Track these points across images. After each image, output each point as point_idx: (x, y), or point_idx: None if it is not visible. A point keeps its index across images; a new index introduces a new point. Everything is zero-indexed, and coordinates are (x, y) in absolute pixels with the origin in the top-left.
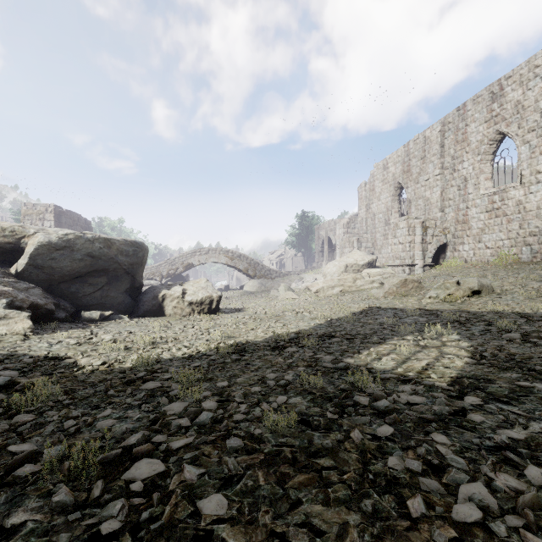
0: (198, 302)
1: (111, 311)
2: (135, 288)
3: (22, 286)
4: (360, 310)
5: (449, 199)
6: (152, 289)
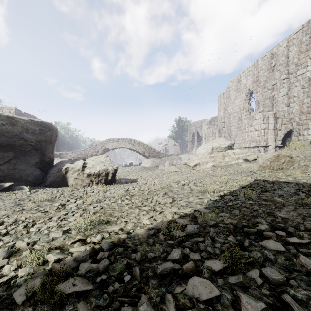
0: (96, 174)
1: (12, 182)
2: (46, 162)
3: None
4: (247, 183)
5: (294, 96)
6: (60, 163)
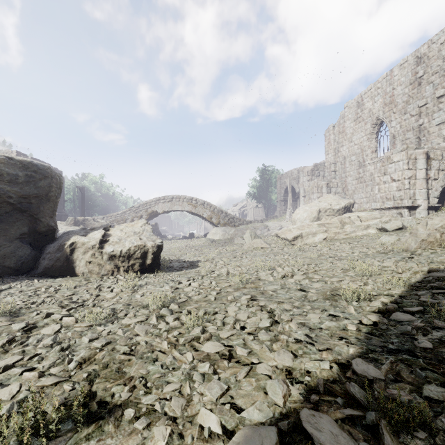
0: (123, 255)
1: None
2: (40, 233)
3: None
4: (419, 277)
5: None
6: (65, 234)
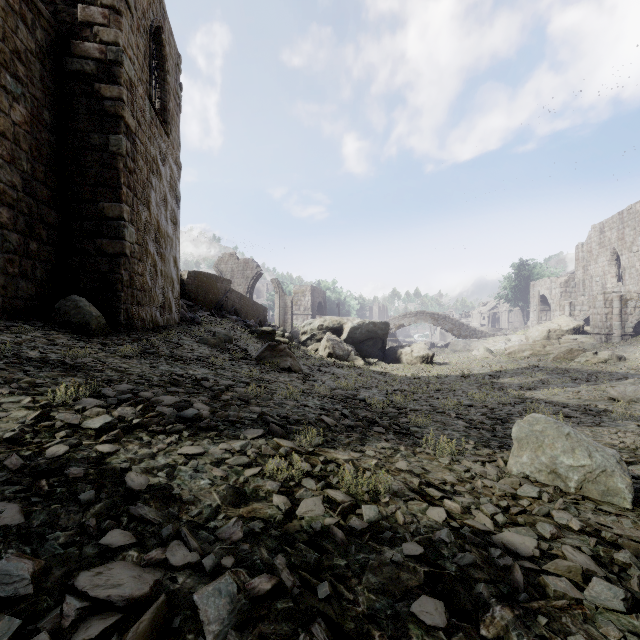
0: (421, 357)
1: (376, 359)
2: (383, 347)
3: (351, 347)
4: (523, 367)
5: None
6: (392, 348)
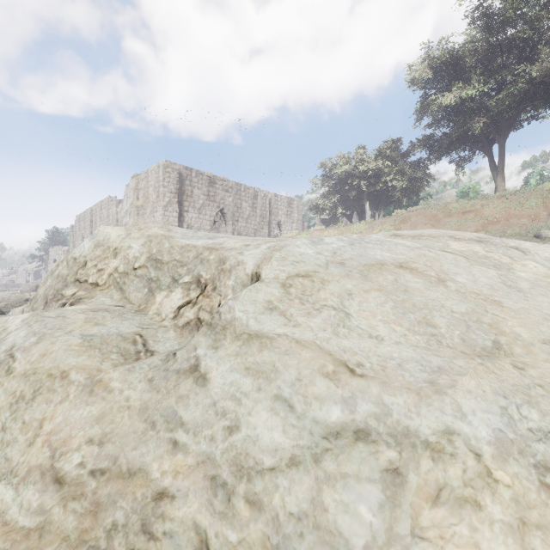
0: None
1: None
2: None
3: None
4: None
5: None
6: None
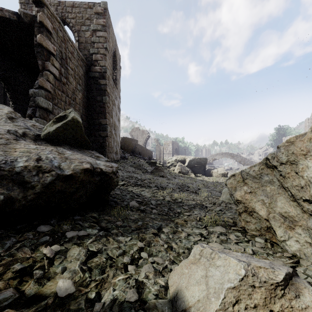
0: (221, 174)
1: (201, 174)
2: (204, 169)
3: (189, 169)
4: None
5: None
6: (208, 169)
